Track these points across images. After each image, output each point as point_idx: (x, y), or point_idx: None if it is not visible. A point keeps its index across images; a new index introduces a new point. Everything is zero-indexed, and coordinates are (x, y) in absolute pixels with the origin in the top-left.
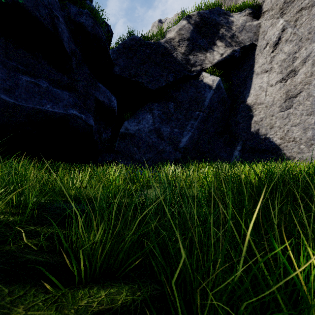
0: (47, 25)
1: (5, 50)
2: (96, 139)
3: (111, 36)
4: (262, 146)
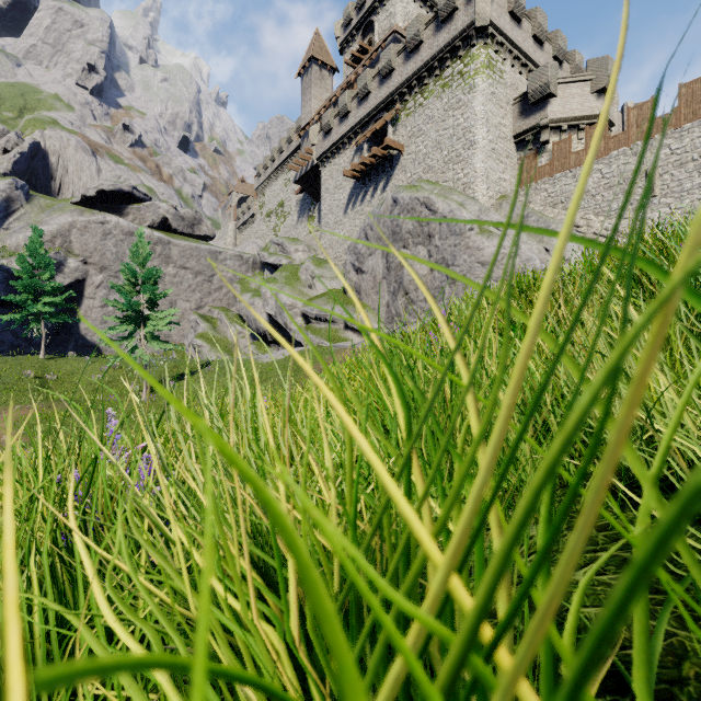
0: None
1: None
2: None
3: None
4: (90, 344)
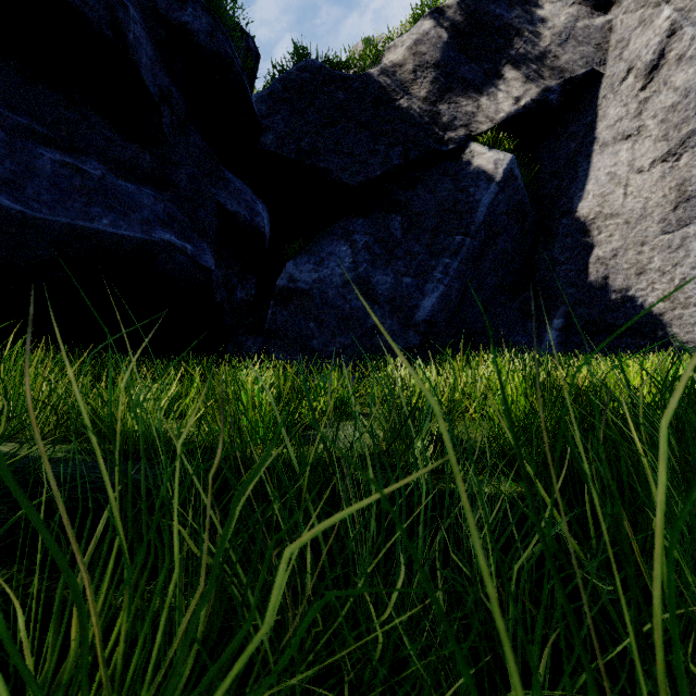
0: (99, 24)
1: (1, 87)
2: (221, 301)
3: (256, 63)
4: (617, 319)
